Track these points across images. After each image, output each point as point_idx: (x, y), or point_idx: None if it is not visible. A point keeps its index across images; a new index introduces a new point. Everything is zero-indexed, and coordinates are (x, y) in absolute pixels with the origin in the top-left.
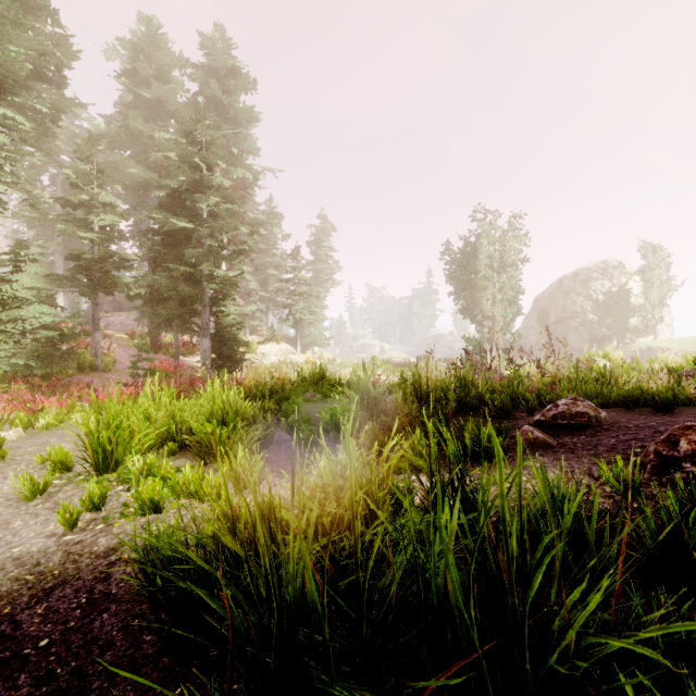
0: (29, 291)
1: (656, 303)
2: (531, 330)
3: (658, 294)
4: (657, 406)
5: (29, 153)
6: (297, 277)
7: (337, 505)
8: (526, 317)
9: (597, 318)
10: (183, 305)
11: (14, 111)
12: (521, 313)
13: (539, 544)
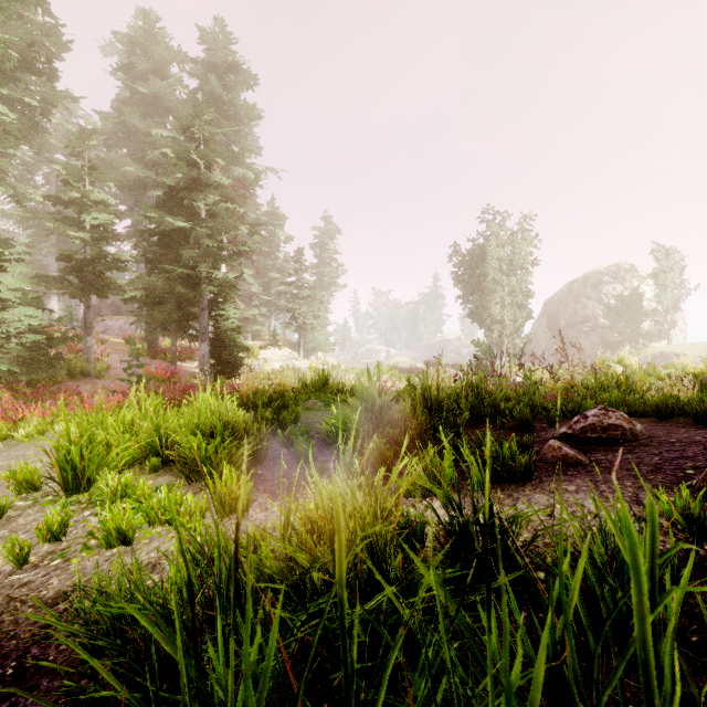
0: (14, 293)
1: (669, 308)
2: (540, 334)
3: (671, 297)
4: (697, 417)
5: (13, 146)
6: (300, 280)
7: (332, 554)
8: (536, 321)
9: (609, 322)
10: (180, 308)
11: None
12: (531, 317)
13: (598, 608)
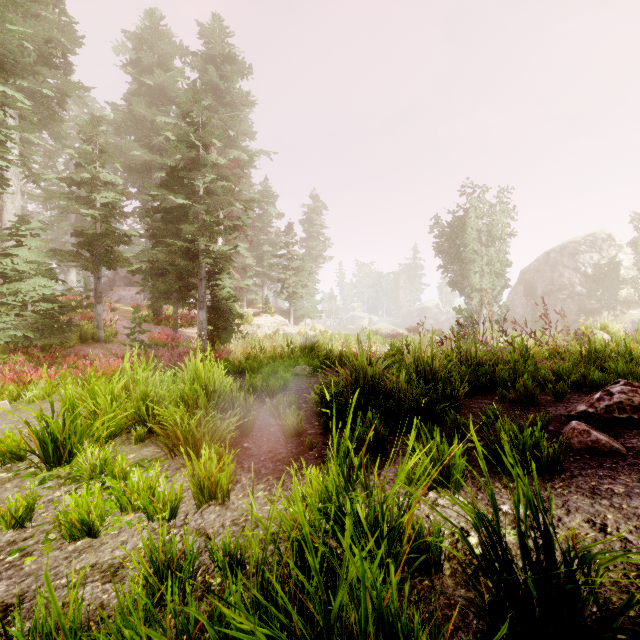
0: (30, 265)
1: None
2: (517, 302)
3: None
4: None
5: (28, 130)
6: (290, 253)
7: None
8: (512, 289)
9: (586, 290)
10: (181, 278)
11: (13, 89)
12: (509, 286)
13: None
